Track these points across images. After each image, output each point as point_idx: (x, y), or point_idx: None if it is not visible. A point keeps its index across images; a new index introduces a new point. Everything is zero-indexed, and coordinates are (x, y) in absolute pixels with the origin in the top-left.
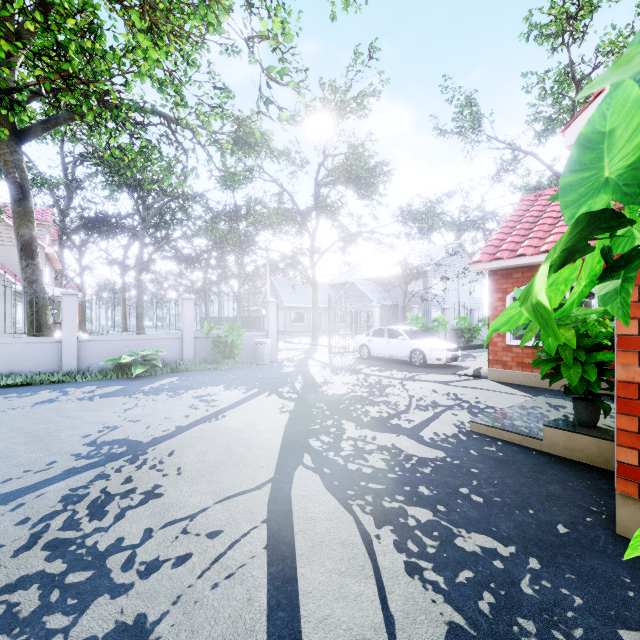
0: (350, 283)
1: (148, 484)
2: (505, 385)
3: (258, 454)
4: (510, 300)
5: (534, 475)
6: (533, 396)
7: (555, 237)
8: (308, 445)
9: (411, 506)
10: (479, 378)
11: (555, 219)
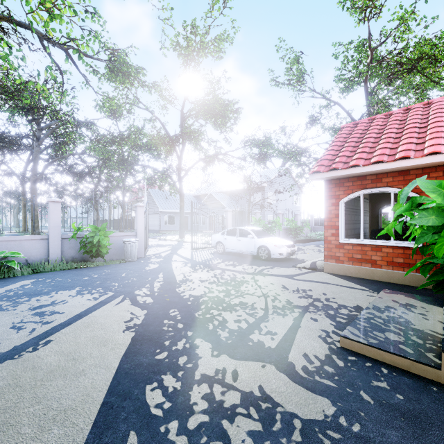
0: (209, 194)
1: None
2: (340, 277)
3: None
4: (342, 205)
5: None
6: (370, 289)
7: (382, 151)
8: (142, 404)
9: None
10: (316, 270)
11: (376, 138)
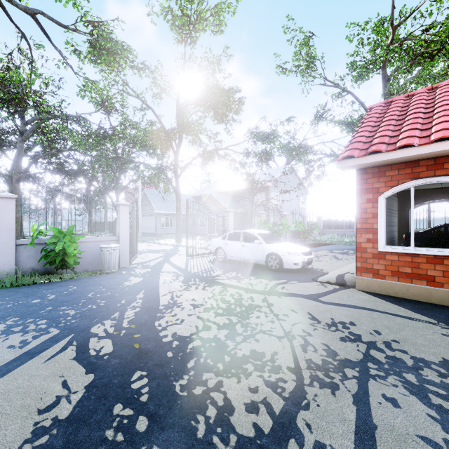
0: (209, 195)
1: None
2: (382, 299)
3: None
4: (383, 201)
5: None
6: (439, 322)
7: (445, 125)
8: None
9: None
10: (345, 287)
11: (426, 114)
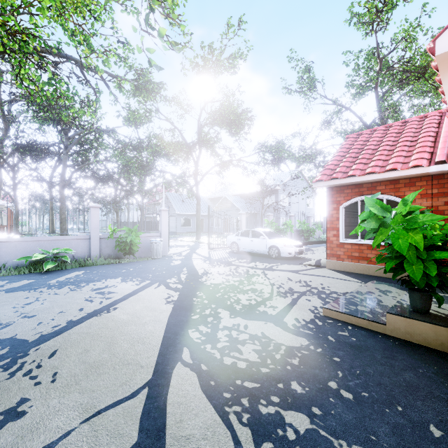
0: (224, 197)
1: (14, 398)
2: (339, 273)
3: (140, 350)
4: (342, 209)
5: (388, 361)
6: (362, 281)
7: (376, 163)
8: (188, 337)
9: (287, 410)
10: (320, 267)
11: (374, 150)
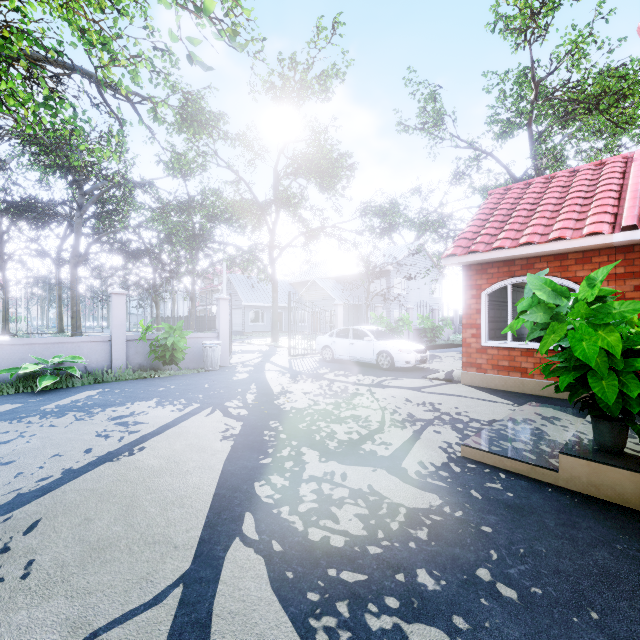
0: (312, 281)
1: None
2: (481, 390)
3: (175, 518)
4: (485, 297)
5: (566, 532)
6: (515, 403)
7: (534, 229)
8: (253, 495)
9: (413, 623)
10: (452, 382)
11: (530, 211)
